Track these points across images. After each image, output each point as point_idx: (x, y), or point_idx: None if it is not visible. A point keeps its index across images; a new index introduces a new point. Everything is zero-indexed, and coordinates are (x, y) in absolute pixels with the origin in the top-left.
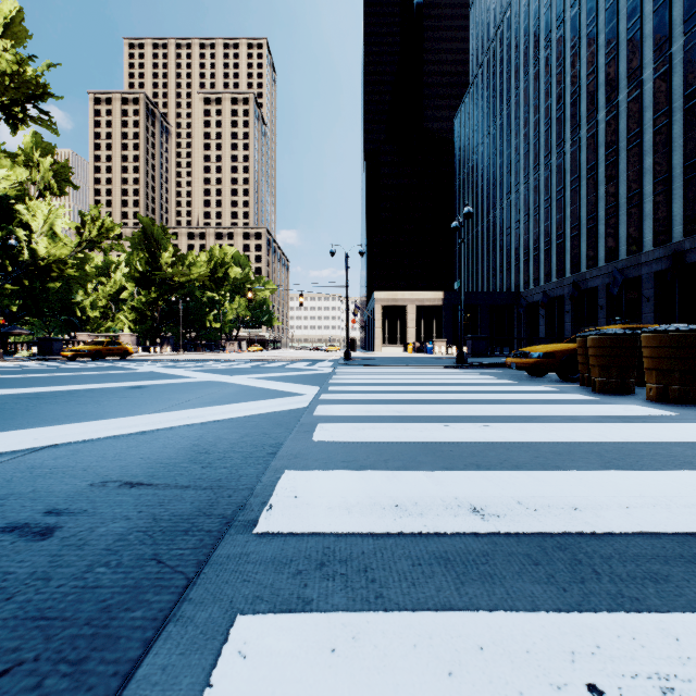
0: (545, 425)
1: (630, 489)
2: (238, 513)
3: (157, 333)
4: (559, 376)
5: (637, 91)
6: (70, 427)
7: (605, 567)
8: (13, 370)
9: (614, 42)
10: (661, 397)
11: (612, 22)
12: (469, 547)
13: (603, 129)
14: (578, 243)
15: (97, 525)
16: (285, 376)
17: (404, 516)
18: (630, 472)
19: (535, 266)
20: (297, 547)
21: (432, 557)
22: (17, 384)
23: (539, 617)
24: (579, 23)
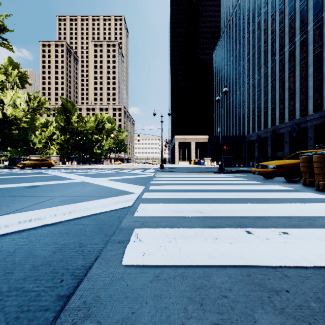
0: None
1: None
2: None
3: (70, 155)
4: (286, 179)
5: (305, 36)
6: None
7: None
8: None
9: (293, 12)
10: None
11: (292, 2)
12: None
13: (287, 55)
14: (274, 111)
15: None
16: (126, 178)
17: None
18: None
19: (253, 123)
20: None
21: None
22: None
23: None
24: (275, 4)
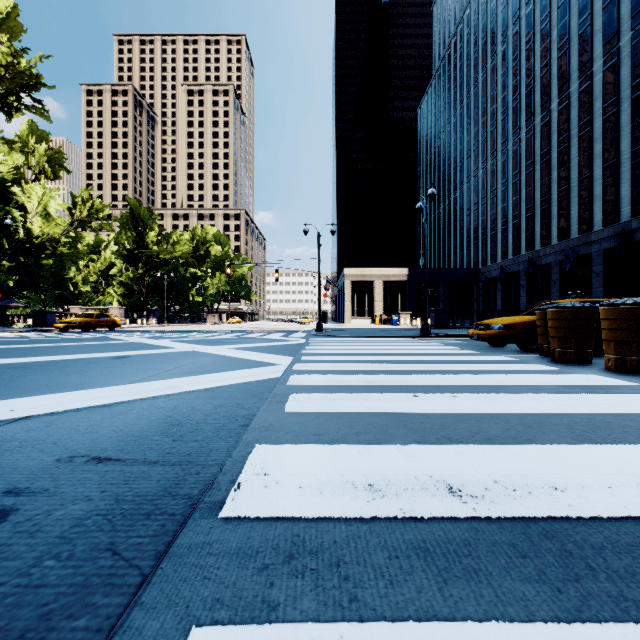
0: (512, 396)
1: (608, 466)
2: (205, 494)
3: (143, 306)
4: (519, 347)
5: (588, 83)
6: (48, 398)
7: (599, 560)
8: (7, 340)
9: (566, 37)
10: (620, 367)
11: (564, 18)
12: (448, 535)
13: (555, 118)
14: (532, 223)
15: (55, 508)
16: (261, 347)
17: (377, 497)
18: (604, 446)
19: (493, 245)
20: (264, 535)
21: (409, 547)
22: (8, 354)
23: (537, 629)
24: (533, 20)
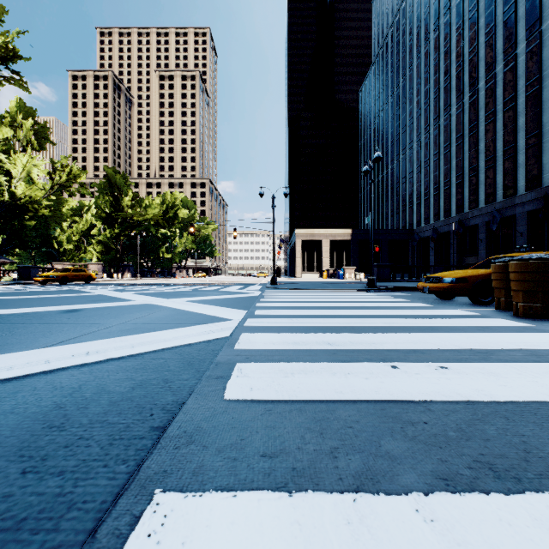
0: (516, 367)
1: None
2: None
3: (119, 262)
4: (471, 300)
5: (512, 63)
6: None
7: None
8: None
9: (493, 24)
10: None
11: (491, 7)
12: None
13: (482, 95)
14: (461, 188)
15: None
16: (217, 299)
17: None
18: None
19: (426, 208)
20: None
21: None
22: None
23: None
24: (462, 9)
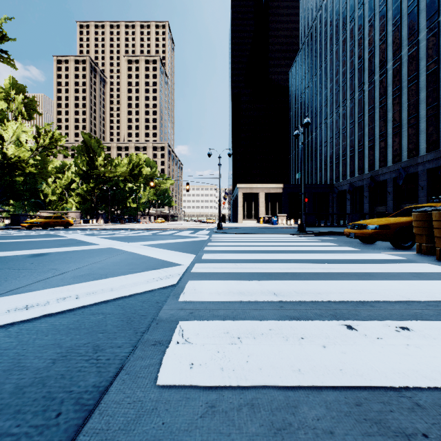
0: None
1: None
2: None
3: (94, 210)
4: (392, 244)
5: (415, 48)
6: None
7: None
8: None
9: (399, 16)
10: None
11: (397, 2)
12: None
13: (390, 74)
14: (373, 150)
15: None
16: (170, 243)
17: None
18: None
19: (343, 167)
20: None
21: None
22: None
23: None
24: (374, 4)
